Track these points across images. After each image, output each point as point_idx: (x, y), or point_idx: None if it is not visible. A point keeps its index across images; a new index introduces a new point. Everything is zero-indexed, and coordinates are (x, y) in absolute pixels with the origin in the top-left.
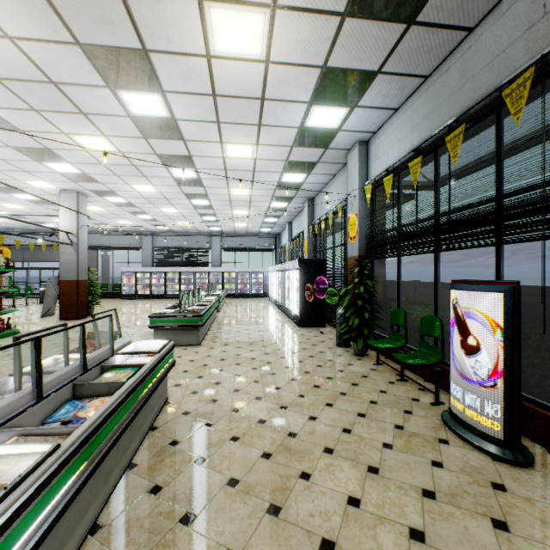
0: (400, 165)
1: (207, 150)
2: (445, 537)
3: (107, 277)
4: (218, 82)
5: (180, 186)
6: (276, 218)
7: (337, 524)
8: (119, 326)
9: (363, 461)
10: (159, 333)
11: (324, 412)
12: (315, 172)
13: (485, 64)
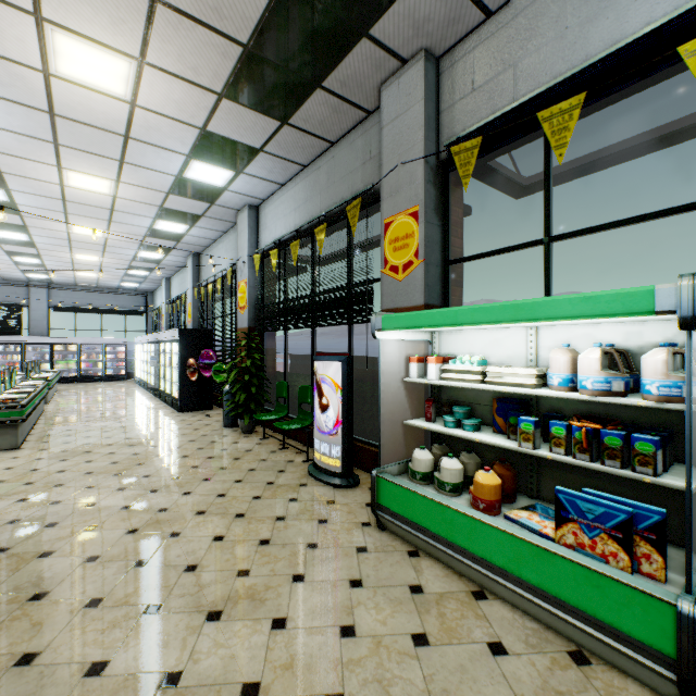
0: (286, 241)
1: (33, 171)
2: (285, 537)
3: None
4: (60, 102)
5: None
6: (147, 271)
7: (202, 554)
8: None
9: (233, 512)
10: None
11: (201, 486)
12: (201, 225)
13: (341, 177)
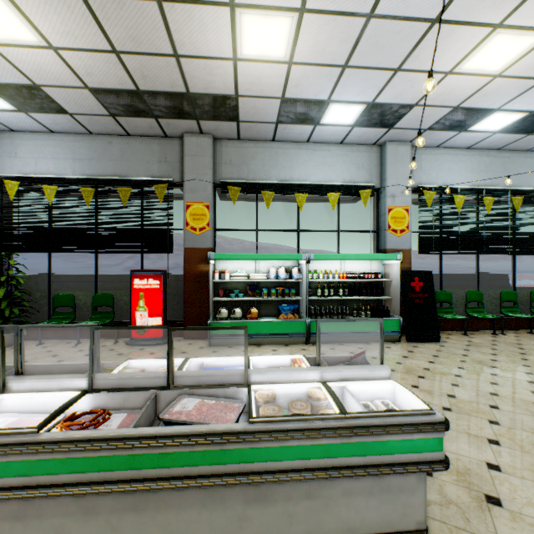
0: (59, 179)
1: None
2: None
3: None
4: None
5: None
6: None
7: None
8: None
9: None
10: None
11: None
12: None
13: (138, 160)
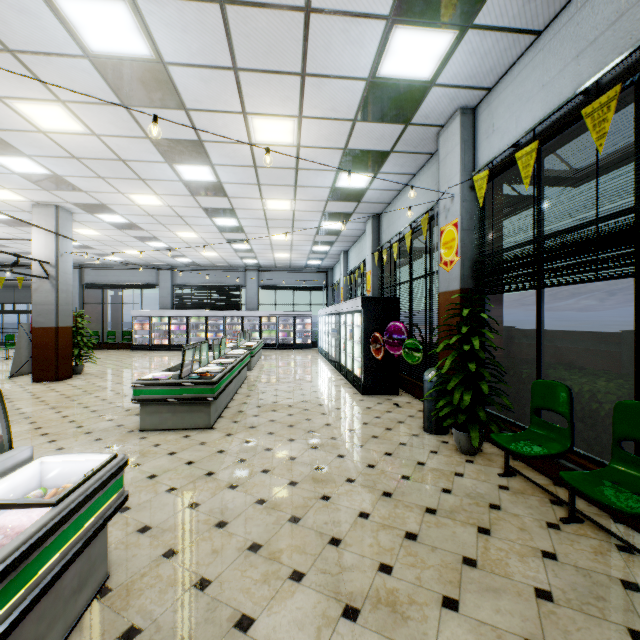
0: (548, 128)
1: (224, 130)
2: None
3: (119, 322)
4: None
5: (194, 197)
6: (327, 246)
7: None
8: (7, 427)
9: None
10: (148, 410)
11: (445, 633)
12: (386, 170)
13: None
